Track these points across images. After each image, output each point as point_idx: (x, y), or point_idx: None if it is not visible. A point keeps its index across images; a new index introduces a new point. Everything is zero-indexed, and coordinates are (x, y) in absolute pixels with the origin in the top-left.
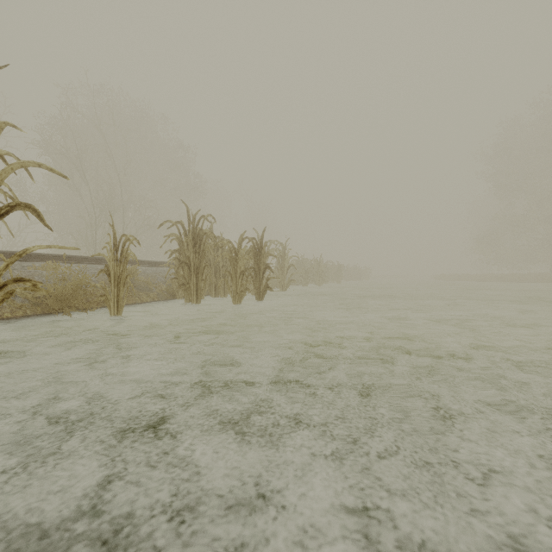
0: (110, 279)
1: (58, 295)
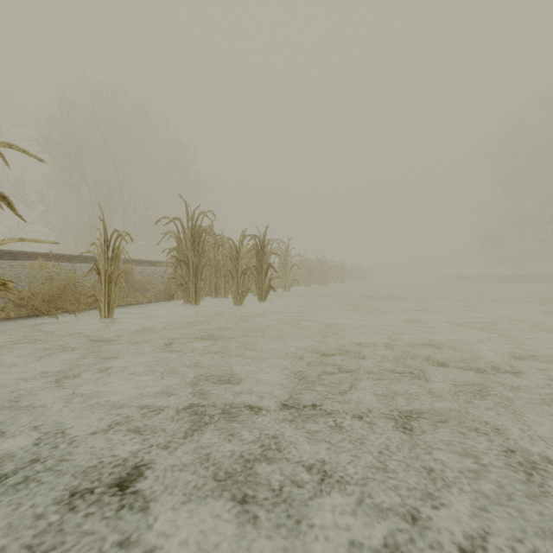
0: (100, 279)
1: (45, 295)
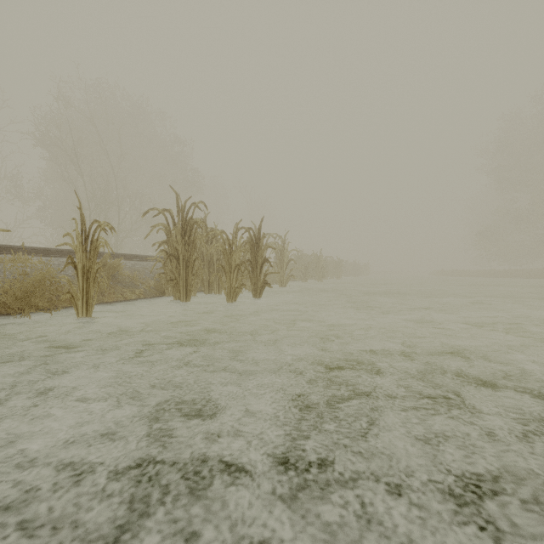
0: (77, 274)
1: (18, 292)
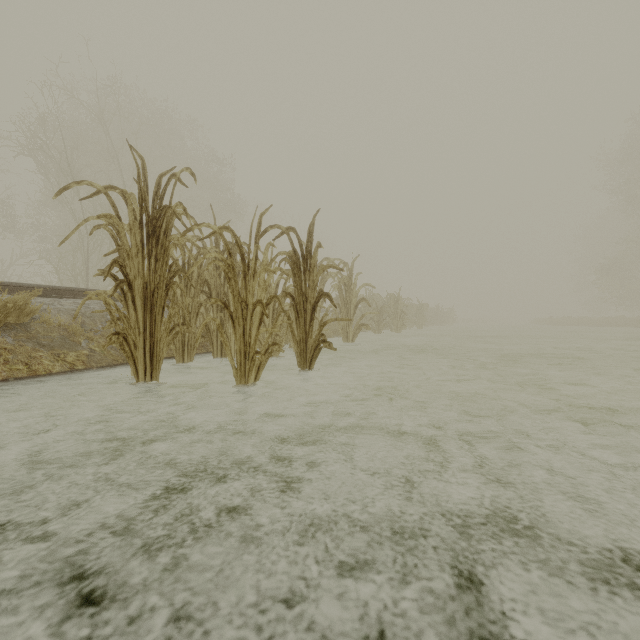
0: None
1: None
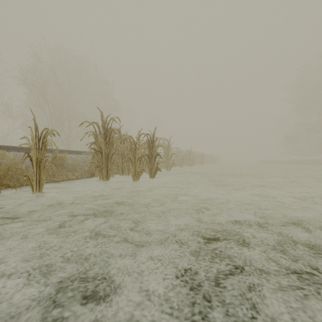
0: (32, 163)
1: None
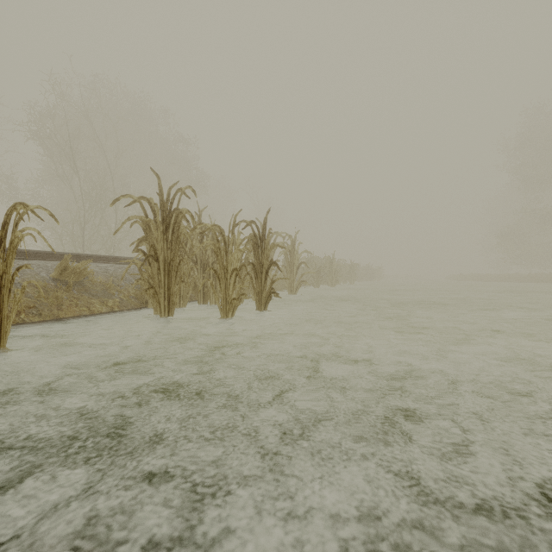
0: None
1: None
